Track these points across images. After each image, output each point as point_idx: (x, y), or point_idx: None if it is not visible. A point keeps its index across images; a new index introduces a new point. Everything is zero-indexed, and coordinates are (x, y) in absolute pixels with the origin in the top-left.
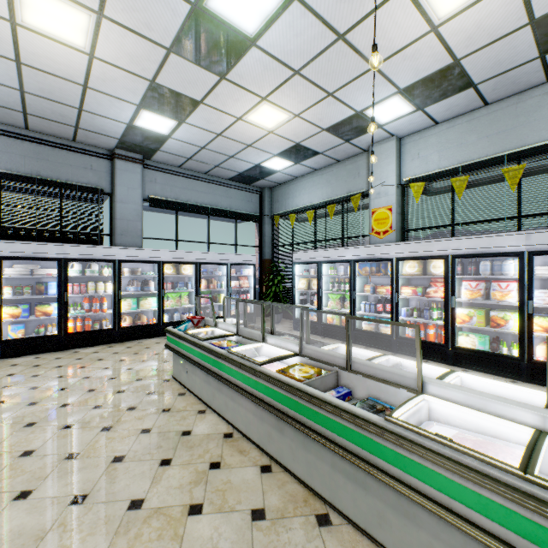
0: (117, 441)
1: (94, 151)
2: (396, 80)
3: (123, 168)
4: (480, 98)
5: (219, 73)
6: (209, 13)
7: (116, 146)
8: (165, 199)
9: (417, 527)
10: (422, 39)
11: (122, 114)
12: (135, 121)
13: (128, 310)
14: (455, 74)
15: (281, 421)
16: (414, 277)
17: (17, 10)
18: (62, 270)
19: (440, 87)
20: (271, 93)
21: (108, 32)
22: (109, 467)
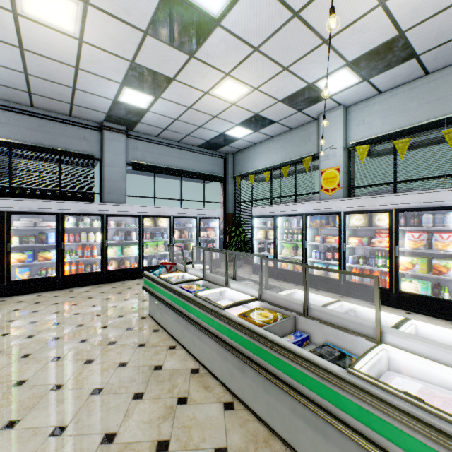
0: (97, 374)
1: (87, 124)
2: (345, 54)
3: (110, 137)
4: (422, 67)
5: (189, 52)
6: None
7: (104, 120)
8: (145, 163)
9: None
10: (370, 14)
11: (108, 91)
12: (119, 97)
13: (113, 256)
14: (399, 46)
15: (242, 362)
16: (360, 229)
17: (17, 2)
18: (60, 222)
19: (385, 59)
20: (233, 69)
21: (93, 19)
22: (88, 399)
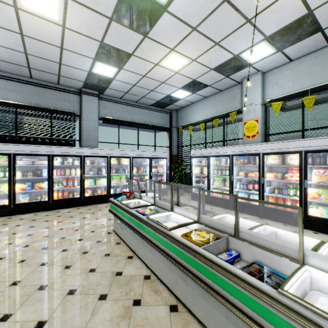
0: (73, 277)
1: (70, 90)
2: (264, 30)
3: (87, 99)
4: (325, 39)
5: (143, 33)
6: None
7: (82, 86)
8: (112, 118)
9: None
10: None
11: (85, 65)
12: (93, 69)
13: (89, 186)
14: (308, 22)
15: (185, 273)
16: (275, 166)
17: None
18: (50, 161)
19: (296, 33)
20: (177, 45)
21: (72, 9)
22: (64, 299)
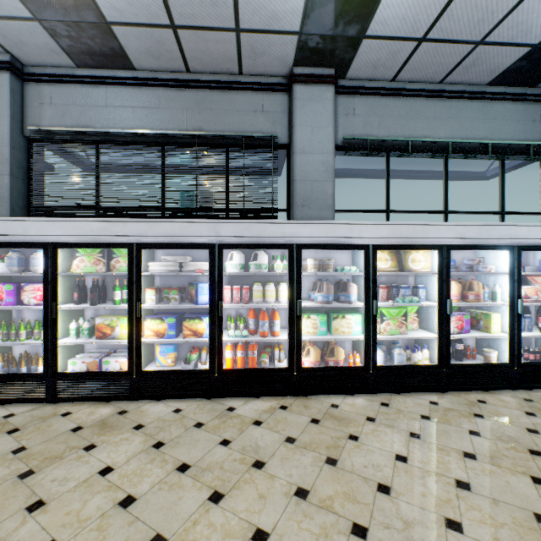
0: None
1: (265, 83)
2: None
3: (305, 96)
4: None
5: None
6: None
7: (294, 61)
8: (370, 138)
9: None
10: None
11: None
12: None
13: (311, 335)
14: None
15: None
16: None
17: None
18: (215, 263)
19: None
20: None
21: None
22: None
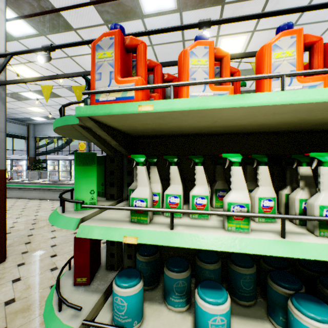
0: None
1: None
2: None
3: None
4: None
5: (18, 100)
6: (20, 94)
7: None
8: None
9: (66, 195)
10: None
11: None
12: None
13: None
14: None
15: (44, 191)
16: None
17: None
18: None
19: None
20: (38, 106)
21: None
22: None
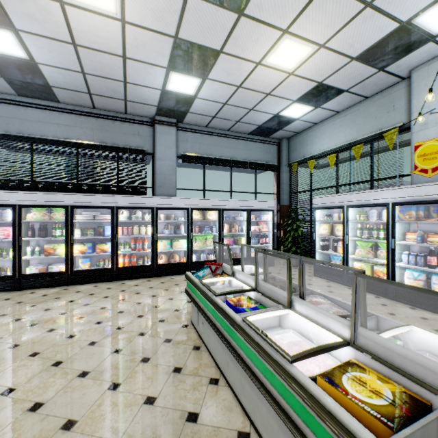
0: (118, 411)
1: (140, 120)
2: None
3: (161, 131)
4: None
5: (237, 8)
6: None
7: (155, 114)
8: (194, 155)
9: None
10: None
11: (156, 80)
12: (167, 85)
13: (163, 250)
14: None
15: None
16: None
17: None
18: (114, 216)
19: None
20: (293, 22)
21: None
22: None
